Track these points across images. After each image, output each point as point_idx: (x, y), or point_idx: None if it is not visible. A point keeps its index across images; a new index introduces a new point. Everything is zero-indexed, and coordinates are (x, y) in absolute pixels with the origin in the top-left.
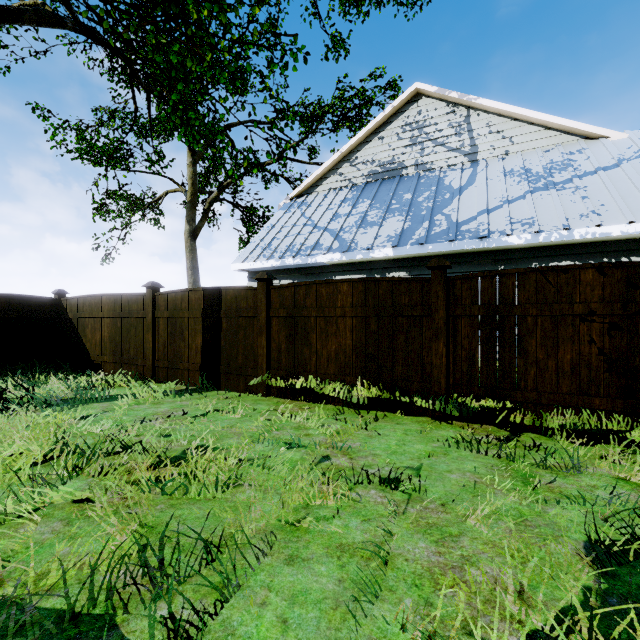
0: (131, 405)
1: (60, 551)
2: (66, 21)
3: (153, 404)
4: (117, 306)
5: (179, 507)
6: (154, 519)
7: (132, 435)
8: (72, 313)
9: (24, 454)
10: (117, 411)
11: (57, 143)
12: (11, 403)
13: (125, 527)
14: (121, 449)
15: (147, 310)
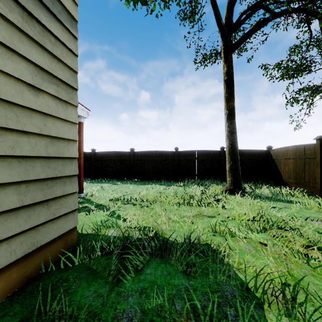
0: (301, 208)
1: (247, 258)
2: (269, 18)
3: (317, 211)
4: (297, 152)
5: (318, 279)
6: (298, 275)
7: (297, 224)
8: (274, 157)
9: (246, 214)
10: (292, 209)
11: (271, 77)
12: (246, 193)
13: (277, 267)
14: (288, 229)
15: (316, 153)
